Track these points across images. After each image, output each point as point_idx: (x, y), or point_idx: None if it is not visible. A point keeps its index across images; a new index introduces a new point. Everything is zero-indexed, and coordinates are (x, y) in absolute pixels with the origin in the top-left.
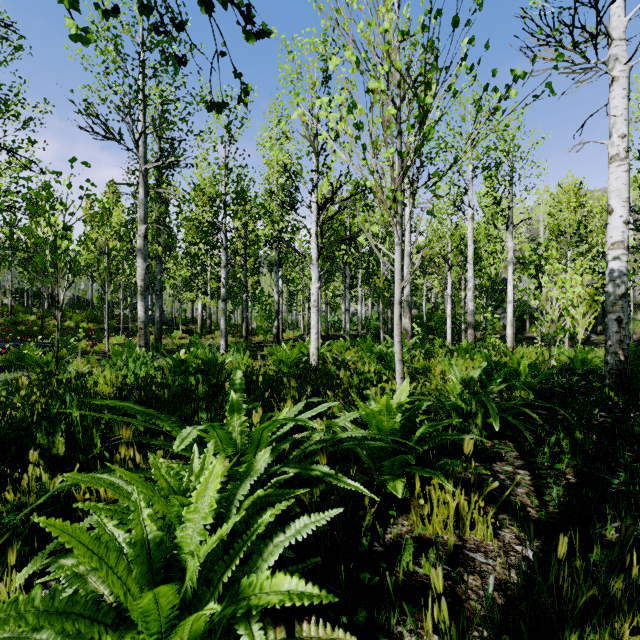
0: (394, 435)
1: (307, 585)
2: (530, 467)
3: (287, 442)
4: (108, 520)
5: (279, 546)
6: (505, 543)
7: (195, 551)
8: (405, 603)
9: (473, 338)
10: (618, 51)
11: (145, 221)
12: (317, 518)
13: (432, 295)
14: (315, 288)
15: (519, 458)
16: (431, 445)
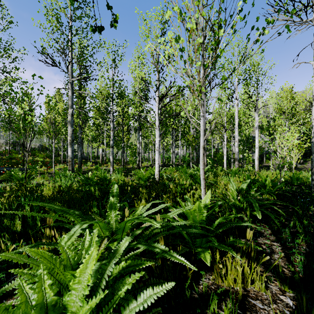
0: (202, 223)
1: None
2: (281, 242)
3: (140, 229)
4: (25, 284)
5: (132, 310)
6: (273, 293)
7: (76, 312)
8: None
9: (238, 166)
10: None
11: (72, 107)
12: (158, 289)
13: (216, 144)
14: (157, 140)
15: (272, 235)
16: (224, 229)
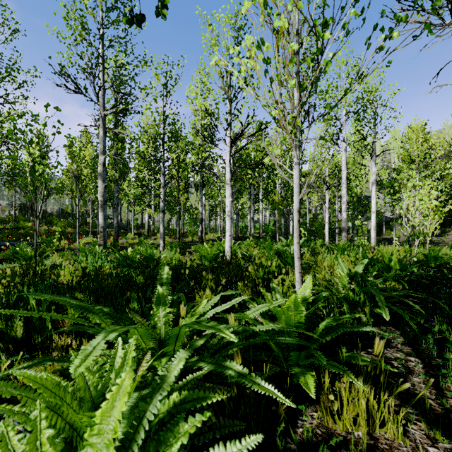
0: (300, 327)
1: None
2: (423, 357)
3: (204, 337)
4: (13, 433)
5: None
6: (417, 443)
7: None
8: None
9: (346, 239)
10: None
11: (104, 153)
12: (233, 447)
13: (313, 208)
14: (229, 202)
15: (406, 344)
16: (333, 336)
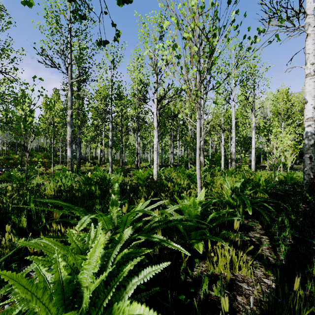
0: (197, 218)
1: (150, 311)
2: (269, 235)
3: (141, 222)
4: (42, 267)
5: (135, 284)
6: (258, 277)
7: (88, 286)
8: (205, 313)
9: (235, 166)
10: (310, 20)
11: (71, 108)
12: (156, 267)
13: (214, 145)
14: (156, 141)
15: (262, 229)
16: (217, 223)
